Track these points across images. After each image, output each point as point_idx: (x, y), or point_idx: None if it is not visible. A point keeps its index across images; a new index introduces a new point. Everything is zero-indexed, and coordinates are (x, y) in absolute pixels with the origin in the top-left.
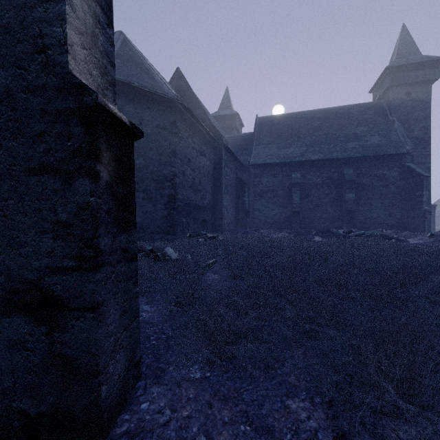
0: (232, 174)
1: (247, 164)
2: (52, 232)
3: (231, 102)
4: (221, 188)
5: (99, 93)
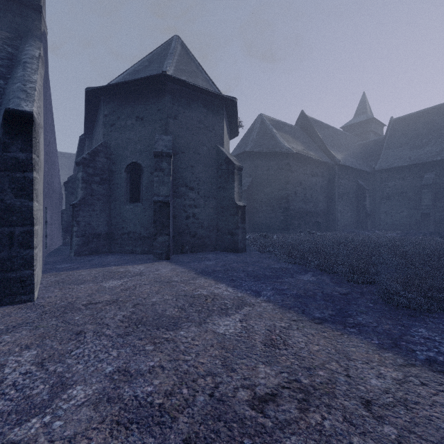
0: (351, 183)
1: (372, 170)
2: (233, 224)
3: (368, 106)
4: (334, 197)
5: (239, 201)
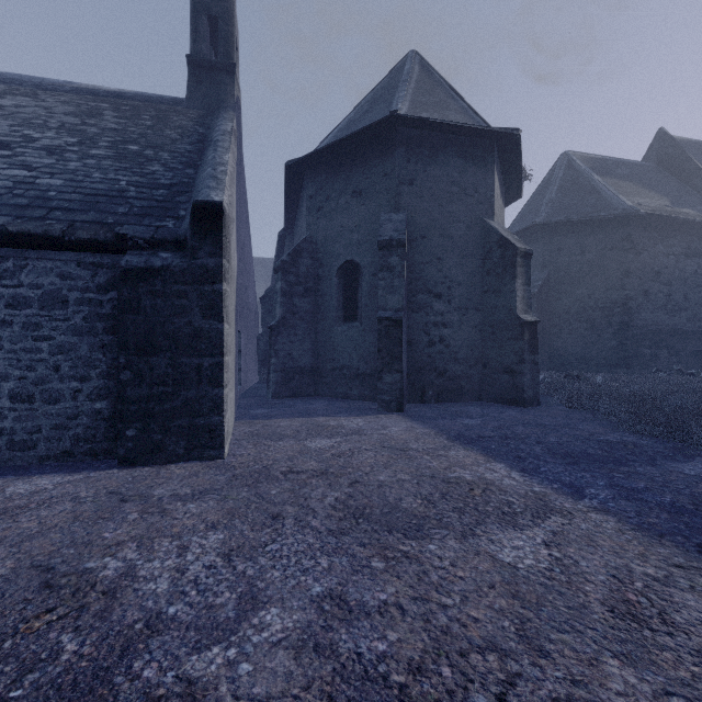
0: None
1: None
2: (513, 354)
3: None
4: None
5: (525, 313)
